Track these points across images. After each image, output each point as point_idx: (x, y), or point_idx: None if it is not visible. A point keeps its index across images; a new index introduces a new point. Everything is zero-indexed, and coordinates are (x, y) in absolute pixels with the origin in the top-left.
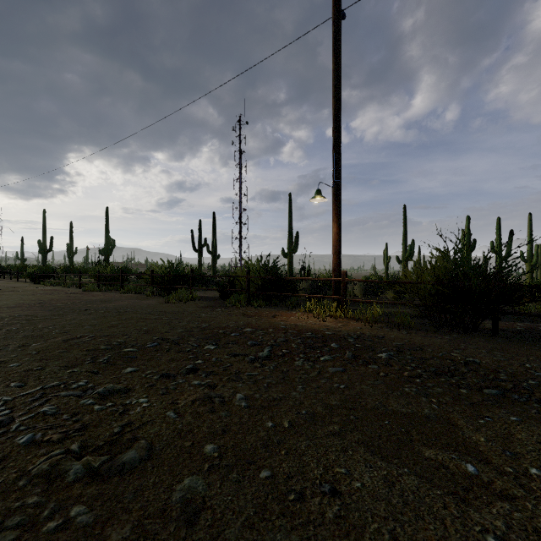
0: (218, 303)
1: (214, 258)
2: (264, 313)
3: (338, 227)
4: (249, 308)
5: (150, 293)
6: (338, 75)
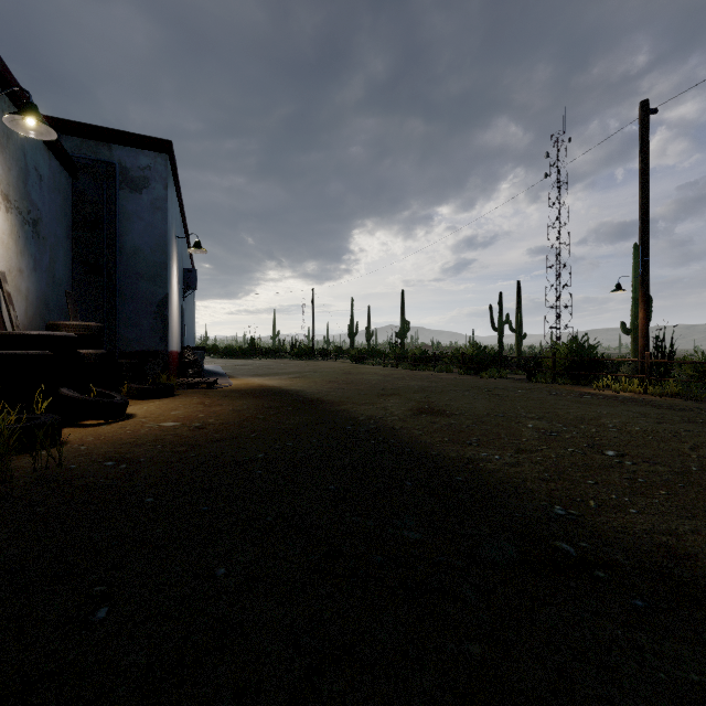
0: (525, 381)
1: (518, 337)
2: (566, 387)
3: (645, 313)
4: (554, 384)
5: (462, 372)
6: (645, 174)
